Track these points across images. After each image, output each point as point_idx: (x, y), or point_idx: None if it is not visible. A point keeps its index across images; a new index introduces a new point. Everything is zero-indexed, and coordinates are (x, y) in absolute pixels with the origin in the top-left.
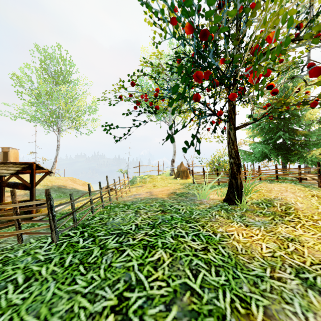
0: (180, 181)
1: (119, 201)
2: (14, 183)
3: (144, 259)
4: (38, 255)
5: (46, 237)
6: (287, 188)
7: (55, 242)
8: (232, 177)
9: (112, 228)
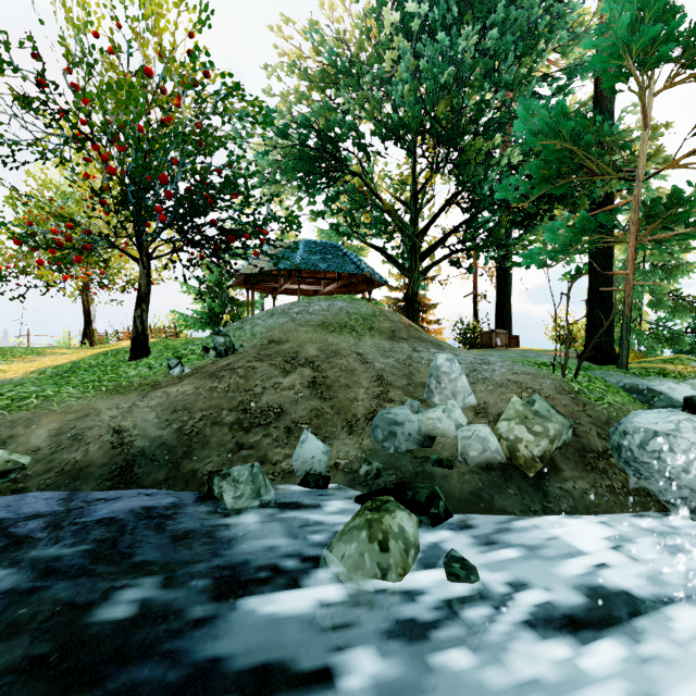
0: None
1: None
2: None
3: None
4: None
5: None
6: None
7: None
8: (84, 329)
9: None
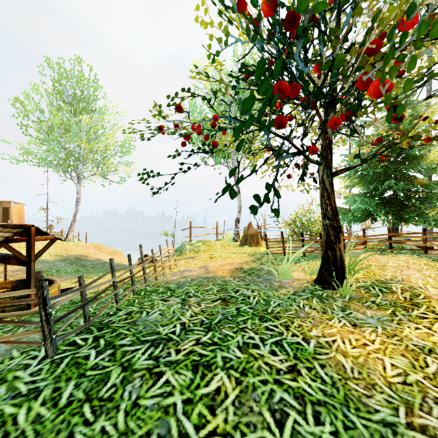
0: (248, 250)
1: (159, 282)
2: (4, 255)
3: (194, 390)
4: (19, 383)
5: (39, 347)
6: (408, 263)
7: (50, 357)
8: (328, 247)
9: (144, 331)
